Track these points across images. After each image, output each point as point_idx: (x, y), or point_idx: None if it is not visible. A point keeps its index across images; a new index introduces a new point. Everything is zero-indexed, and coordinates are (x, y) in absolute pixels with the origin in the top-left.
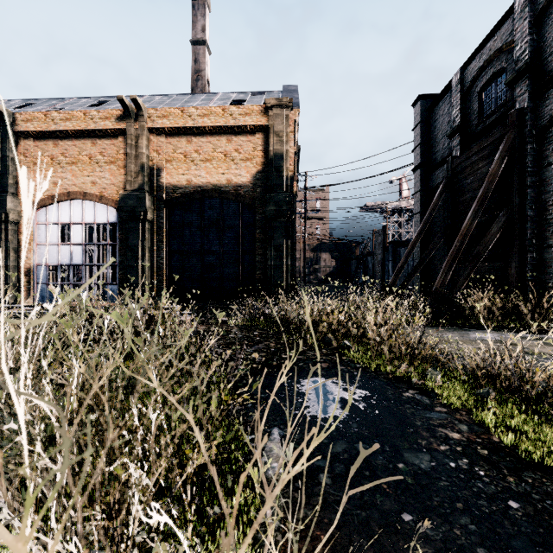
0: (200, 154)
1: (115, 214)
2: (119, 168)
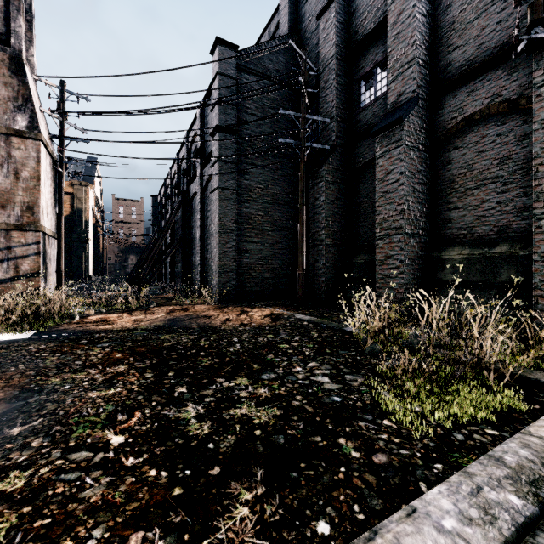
0: None
1: None
2: None
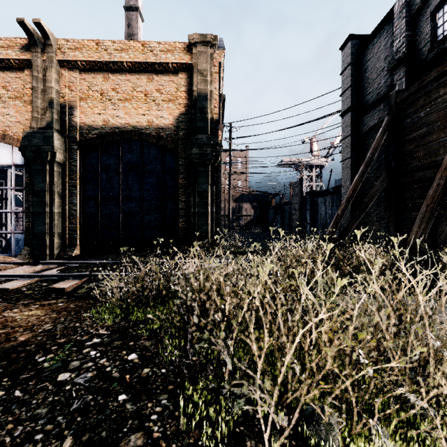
0: (118, 92)
1: (21, 156)
2: (25, 105)
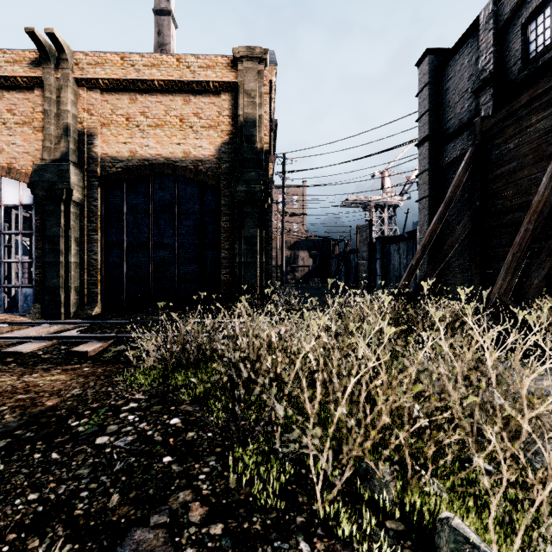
0: (147, 117)
1: (30, 193)
2: (35, 132)
